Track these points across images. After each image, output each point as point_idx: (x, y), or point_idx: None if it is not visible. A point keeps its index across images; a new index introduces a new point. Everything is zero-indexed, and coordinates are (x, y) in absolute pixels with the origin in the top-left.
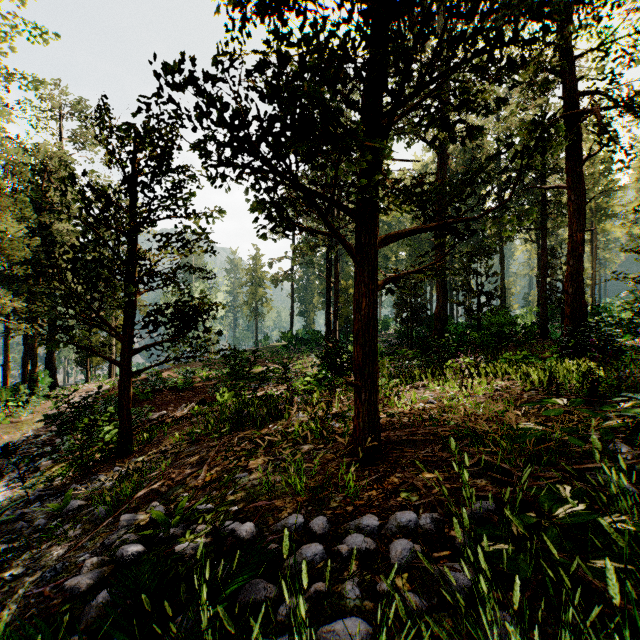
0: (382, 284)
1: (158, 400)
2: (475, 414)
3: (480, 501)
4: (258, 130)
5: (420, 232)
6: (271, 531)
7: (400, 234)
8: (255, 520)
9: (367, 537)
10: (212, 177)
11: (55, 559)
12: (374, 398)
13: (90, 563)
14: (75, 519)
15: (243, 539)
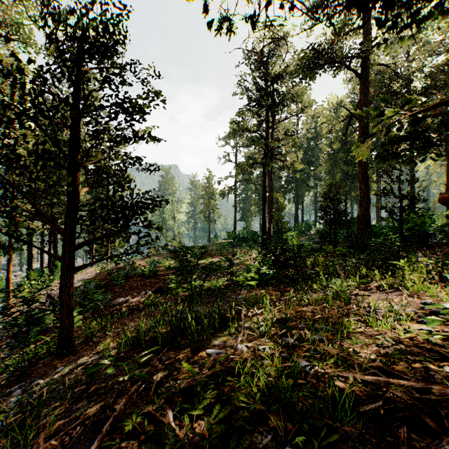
0: None
1: (127, 285)
2: None
3: None
4: None
5: None
6: None
7: None
8: None
9: None
10: None
11: None
12: None
13: None
14: None
15: None
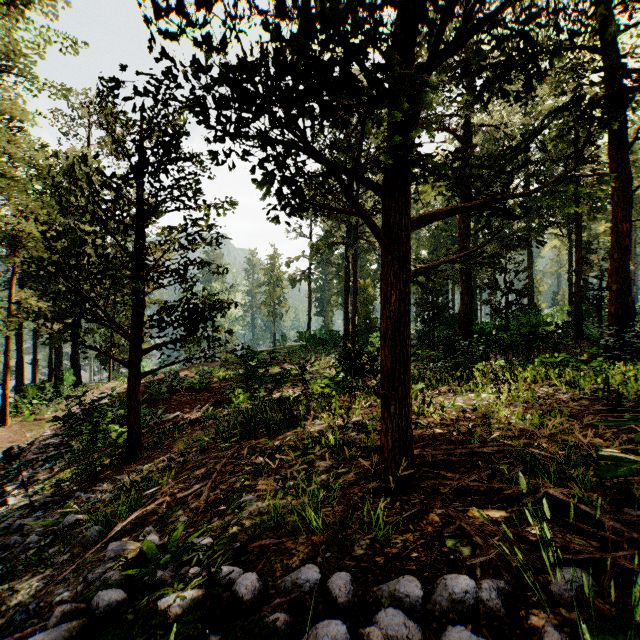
0: (414, 274)
1: (174, 400)
2: (520, 427)
3: (571, 572)
4: (264, 83)
5: (460, 212)
6: (278, 588)
7: (437, 213)
8: (259, 567)
9: (407, 614)
10: (216, 154)
11: (33, 594)
12: (406, 411)
13: (61, 611)
14: (66, 539)
15: (241, 599)
